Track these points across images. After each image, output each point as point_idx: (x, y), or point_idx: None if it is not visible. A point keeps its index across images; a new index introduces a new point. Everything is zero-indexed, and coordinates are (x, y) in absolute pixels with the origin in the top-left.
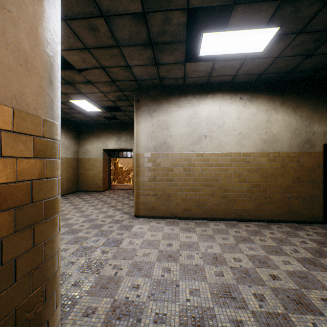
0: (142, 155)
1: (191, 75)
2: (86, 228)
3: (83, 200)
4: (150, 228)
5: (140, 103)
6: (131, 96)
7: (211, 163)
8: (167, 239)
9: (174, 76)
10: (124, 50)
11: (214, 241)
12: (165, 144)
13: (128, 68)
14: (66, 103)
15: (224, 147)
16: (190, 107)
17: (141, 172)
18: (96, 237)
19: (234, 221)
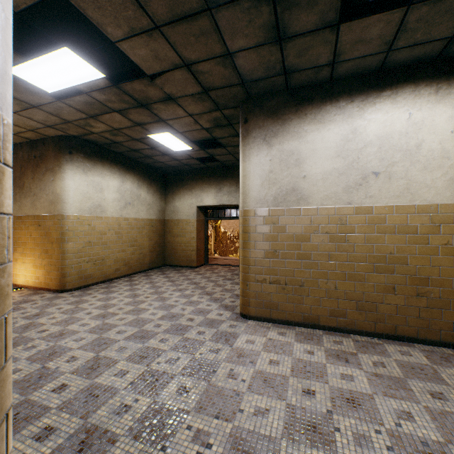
0: (253, 212)
1: (349, 55)
2: (162, 331)
3: (168, 279)
4: (268, 343)
5: (249, 125)
6: (235, 118)
7: (390, 226)
8: (302, 376)
9: (313, 62)
10: (220, 16)
11: (412, 399)
12: (293, 193)
13: (228, 59)
14: (144, 140)
15: (420, 194)
16: (343, 121)
17: (252, 242)
18: (175, 352)
19: (444, 347)
